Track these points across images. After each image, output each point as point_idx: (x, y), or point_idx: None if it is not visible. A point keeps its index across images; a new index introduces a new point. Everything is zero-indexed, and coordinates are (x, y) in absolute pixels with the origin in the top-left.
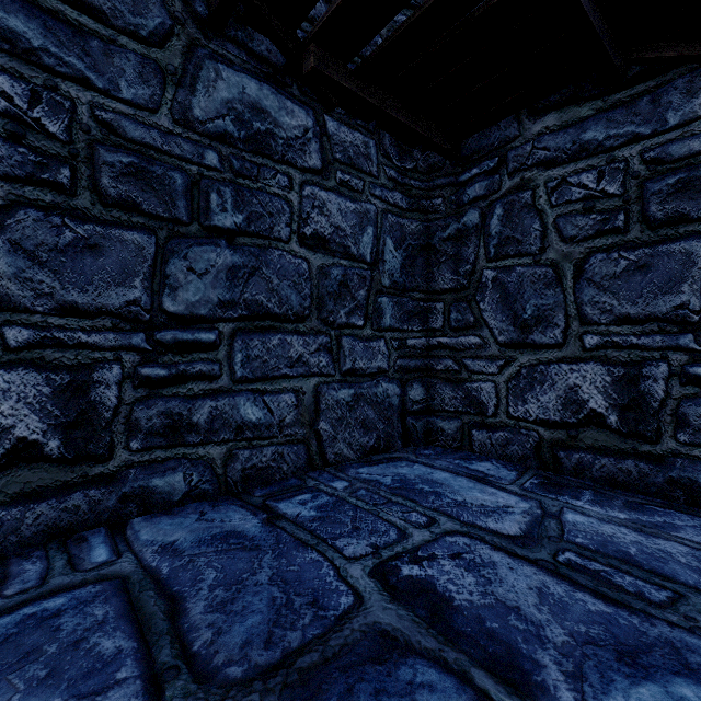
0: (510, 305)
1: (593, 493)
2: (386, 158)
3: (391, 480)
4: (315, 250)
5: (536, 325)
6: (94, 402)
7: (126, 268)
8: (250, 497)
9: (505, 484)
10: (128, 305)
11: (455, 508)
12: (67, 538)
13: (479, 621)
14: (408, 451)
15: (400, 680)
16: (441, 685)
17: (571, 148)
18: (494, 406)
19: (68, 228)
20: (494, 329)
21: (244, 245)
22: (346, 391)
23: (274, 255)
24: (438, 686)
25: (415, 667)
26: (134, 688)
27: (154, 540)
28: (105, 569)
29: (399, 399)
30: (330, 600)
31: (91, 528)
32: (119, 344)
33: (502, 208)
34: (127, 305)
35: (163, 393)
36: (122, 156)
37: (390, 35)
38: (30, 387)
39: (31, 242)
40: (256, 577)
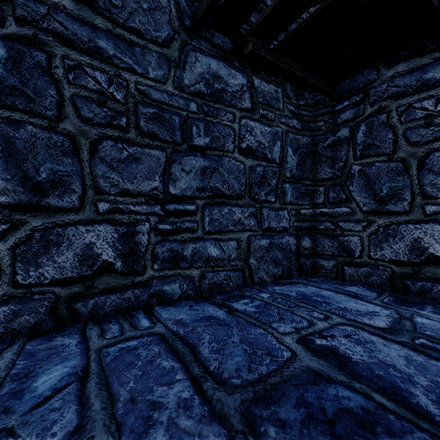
0: (371, 187)
1: (433, 307)
2: (288, 99)
3: (295, 294)
4: (248, 156)
5: (389, 200)
6: (137, 242)
7: (151, 170)
8: (214, 299)
9: (370, 299)
10: (153, 190)
11: (340, 311)
12: (125, 314)
13: (370, 370)
14: (301, 279)
15: (329, 394)
16: (355, 398)
17: (415, 85)
18: (359, 252)
19: (125, 149)
20: (359, 202)
21: (210, 155)
22: (265, 241)
23: (225, 160)
24: (353, 398)
25: (337, 389)
26: (186, 383)
27: (170, 318)
28: (150, 330)
29: (295, 246)
30: (277, 353)
31: (135, 310)
32: (148, 211)
33: (365, 126)
34: (152, 190)
35: (169, 239)
36: (149, 109)
37: (298, 26)
38: (108, 233)
39: (109, 157)
40: (232, 339)
